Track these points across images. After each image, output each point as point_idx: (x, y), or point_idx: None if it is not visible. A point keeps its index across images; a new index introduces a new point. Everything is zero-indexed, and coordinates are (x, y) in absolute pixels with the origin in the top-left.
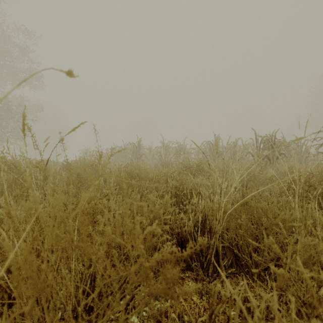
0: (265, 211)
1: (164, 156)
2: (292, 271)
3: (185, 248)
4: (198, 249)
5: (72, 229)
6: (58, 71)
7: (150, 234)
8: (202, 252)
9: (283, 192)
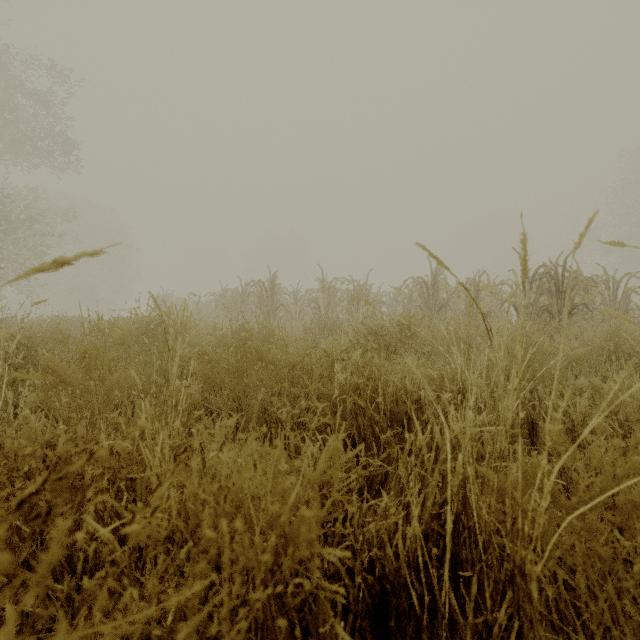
0: None
1: (324, 309)
2: None
3: (396, 616)
4: (443, 629)
5: None
6: None
7: None
8: (454, 631)
9: None
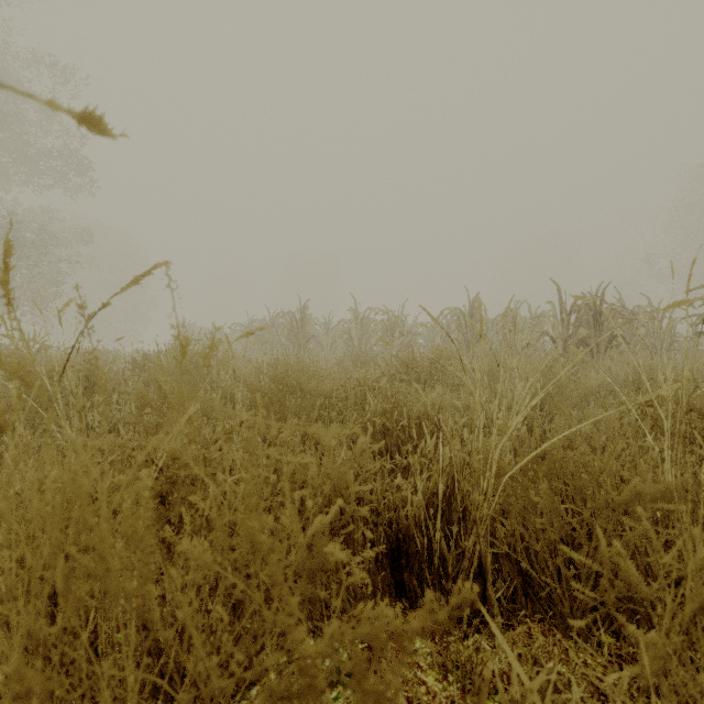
0: (595, 472)
1: (357, 341)
2: (675, 632)
3: (406, 557)
4: (436, 560)
5: (107, 549)
6: (40, 103)
7: (324, 533)
8: (445, 565)
9: (628, 424)
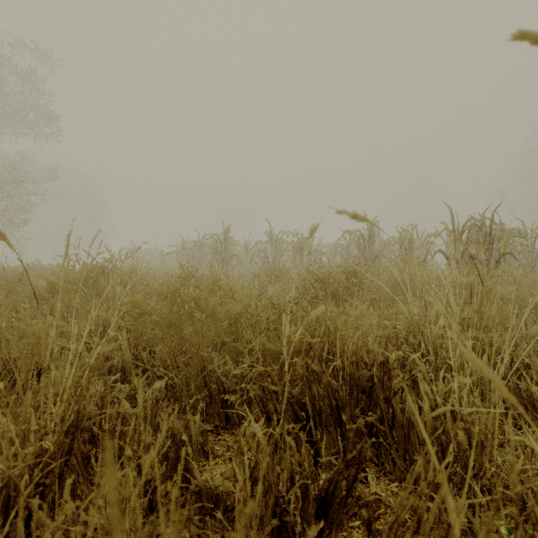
0: None
1: (272, 259)
2: None
3: None
4: None
5: None
6: None
7: None
8: None
9: None
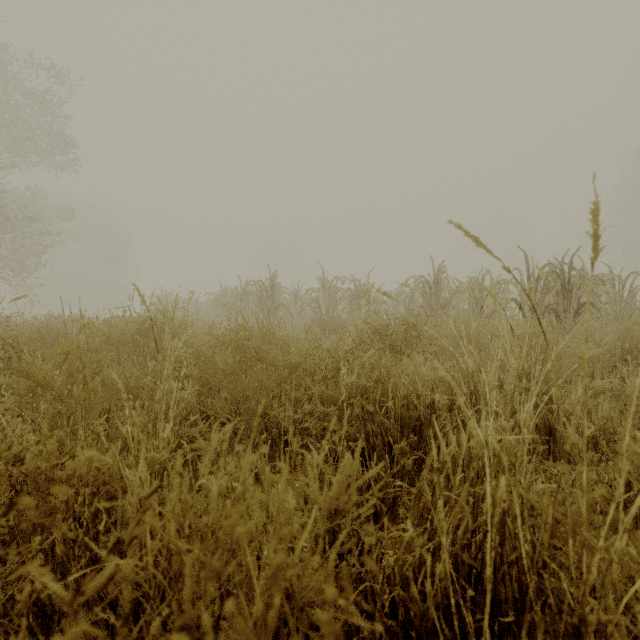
0: None
1: (325, 309)
2: None
3: None
4: None
5: None
6: None
7: None
8: None
9: None
